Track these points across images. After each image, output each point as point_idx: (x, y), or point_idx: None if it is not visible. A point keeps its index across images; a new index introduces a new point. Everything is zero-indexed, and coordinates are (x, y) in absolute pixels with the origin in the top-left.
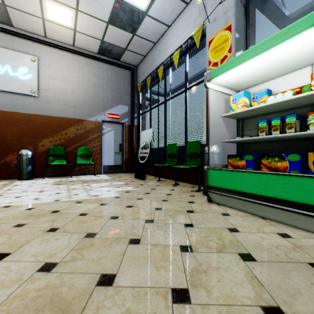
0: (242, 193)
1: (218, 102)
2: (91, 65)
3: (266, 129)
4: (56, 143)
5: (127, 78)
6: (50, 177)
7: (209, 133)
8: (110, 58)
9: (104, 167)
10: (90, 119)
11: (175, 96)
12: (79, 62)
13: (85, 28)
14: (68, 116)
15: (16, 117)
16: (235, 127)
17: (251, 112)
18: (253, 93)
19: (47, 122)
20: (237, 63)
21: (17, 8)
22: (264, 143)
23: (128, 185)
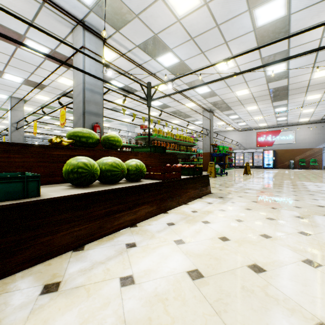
0: None
1: None
2: (316, 126)
3: None
4: (301, 157)
5: None
6: (299, 169)
7: None
8: None
9: (324, 166)
10: (316, 148)
11: None
12: (311, 126)
13: (313, 119)
14: (306, 148)
15: (288, 151)
16: None
17: None
18: None
19: (298, 151)
20: None
21: (290, 122)
22: None
23: None
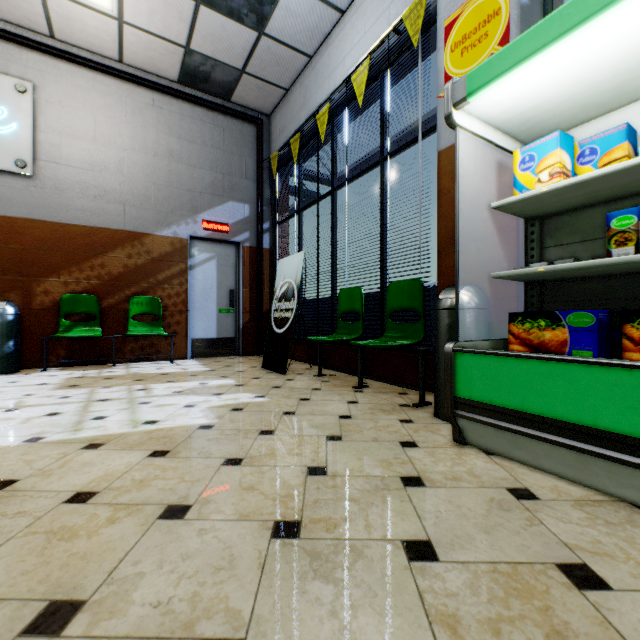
0: (575, 428)
1: (470, 178)
2: (162, 107)
3: (639, 234)
4: (78, 286)
5: (247, 142)
6: (65, 366)
7: (447, 258)
8: (207, 95)
9: (195, 342)
10: (160, 234)
11: (357, 177)
12: (135, 99)
13: (145, 15)
14: (109, 225)
15: None
16: (519, 239)
17: (580, 190)
18: (581, 141)
19: (56, 239)
20: (556, 31)
21: None
22: (608, 281)
23: (244, 388)
